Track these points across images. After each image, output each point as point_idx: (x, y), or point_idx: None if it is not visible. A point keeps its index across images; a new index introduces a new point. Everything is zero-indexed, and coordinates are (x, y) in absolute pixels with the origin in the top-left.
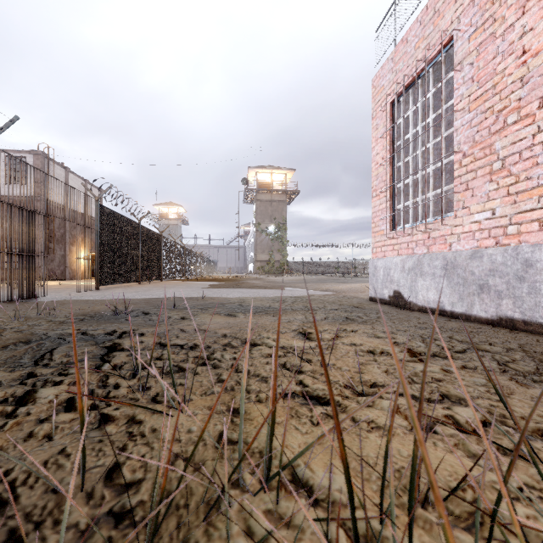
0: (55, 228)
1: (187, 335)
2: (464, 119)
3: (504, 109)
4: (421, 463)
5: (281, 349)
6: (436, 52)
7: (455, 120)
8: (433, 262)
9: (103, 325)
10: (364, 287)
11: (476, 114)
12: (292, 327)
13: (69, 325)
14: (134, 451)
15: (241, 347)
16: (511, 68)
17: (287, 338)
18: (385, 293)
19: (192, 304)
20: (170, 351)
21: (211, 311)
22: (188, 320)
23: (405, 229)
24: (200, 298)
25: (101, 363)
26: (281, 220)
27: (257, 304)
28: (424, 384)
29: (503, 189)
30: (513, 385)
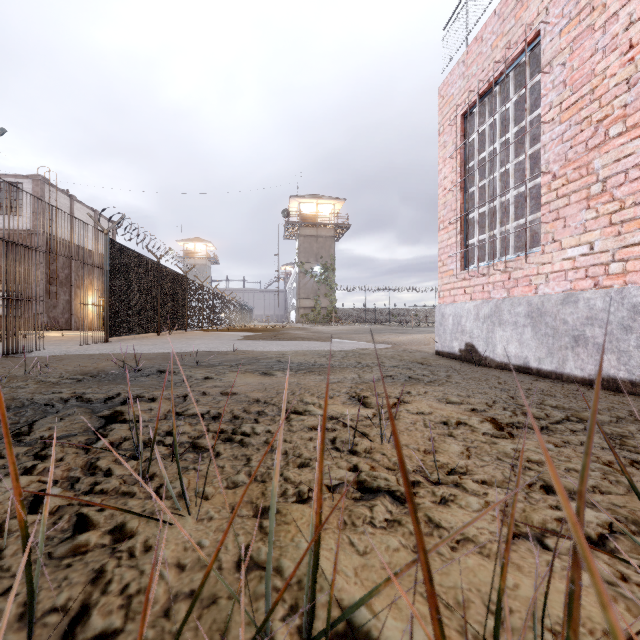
0: (58, 268)
1: (210, 400)
2: (554, 132)
3: (605, 118)
4: (564, 639)
5: (329, 419)
6: (518, 51)
7: (542, 133)
8: (515, 308)
9: (105, 387)
10: (428, 338)
11: (569, 126)
12: (342, 390)
13: (62, 387)
14: (114, 582)
15: (277, 416)
16: (614, 67)
17: (336, 403)
18: (455, 346)
19: (219, 359)
20: (186, 423)
21: (243, 369)
22: (213, 380)
23: (480, 268)
24: (230, 352)
25: (93, 440)
26: (328, 259)
27: (299, 359)
28: (582, 517)
29: (604, 218)
30: (638, 471)
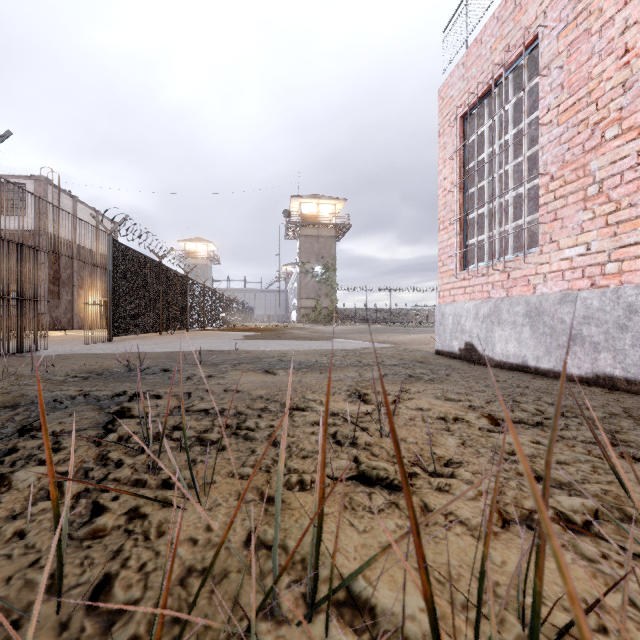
0: (61, 268)
1: (214, 397)
2: (552, 134)
3: (601, 120)
4: None
5: (330, 414)
6: (517, 54)
7: (540, 135)
8: (514, 308)
9: (111, 385)
10: (429, 338)
11: (566, 128)
12: (343, 387)
13: (69, 385)
14: (132, 559)
15: (280, 412)
16: (610, 71)
17: (337, 400)
18: (455, 345)
19: (222, 358)
20: (192, 418)
21: (245, 368)
22: (217, 378)
23: (480, 268)
24: (232, 351)
25: (103, 434)
26: (329, 259)
27: (301, 358)
28: (548, 482)
29: (600, 219)
30: (626, 462)
